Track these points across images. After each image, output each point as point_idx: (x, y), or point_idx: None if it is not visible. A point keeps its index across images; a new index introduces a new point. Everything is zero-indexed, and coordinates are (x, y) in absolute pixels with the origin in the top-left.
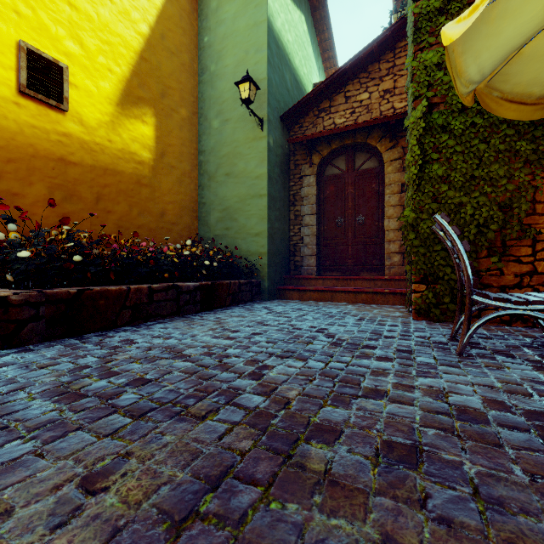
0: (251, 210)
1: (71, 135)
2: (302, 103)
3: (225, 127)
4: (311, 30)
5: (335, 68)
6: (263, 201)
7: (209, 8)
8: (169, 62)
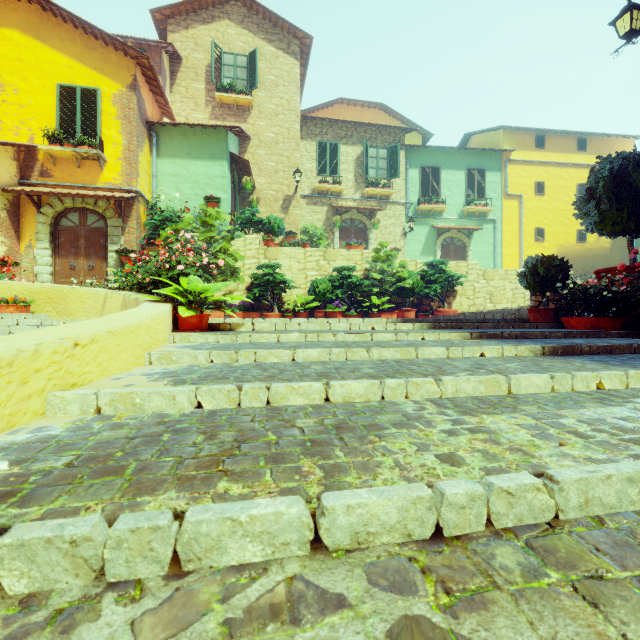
0: None
1: (586, 248)
2: None
3: None
4: None
5: None
6: None
7: None
8: None
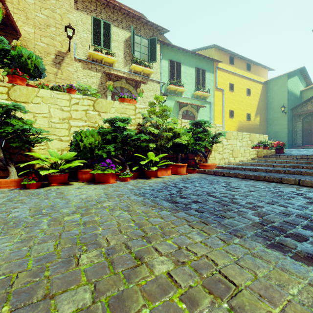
0: (282, 131)
1: (250, 124)
2: (297, 106)
3: (274, 113)
4: (299, 76)
5: (309, 80)
6: (286, 130)
7: (269, 87)
8: (261, 103)
